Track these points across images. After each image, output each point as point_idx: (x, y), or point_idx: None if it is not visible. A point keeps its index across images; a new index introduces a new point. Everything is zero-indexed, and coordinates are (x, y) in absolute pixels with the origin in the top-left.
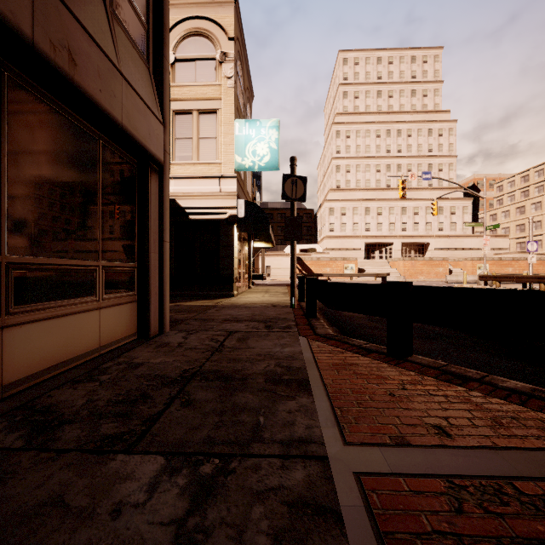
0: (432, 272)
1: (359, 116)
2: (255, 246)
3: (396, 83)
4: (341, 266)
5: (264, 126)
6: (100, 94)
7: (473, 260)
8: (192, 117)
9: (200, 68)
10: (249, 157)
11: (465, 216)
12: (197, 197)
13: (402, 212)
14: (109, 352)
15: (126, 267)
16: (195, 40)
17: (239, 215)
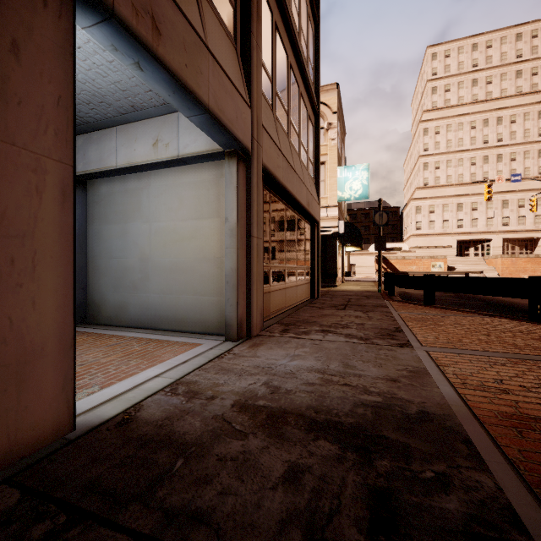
0: (538, 270)
1: (450, 109)
2: (346, 250)
3: (496, 67)
4: (427, 264)
5: (358, 169)
6: (311, 210)
7: None
8: None
9: None
10: (347, 192)
11: None
12: None
13: (503, 206)
14: (307, 300)
15: (308, 268)
16: None
17: (340, 231)
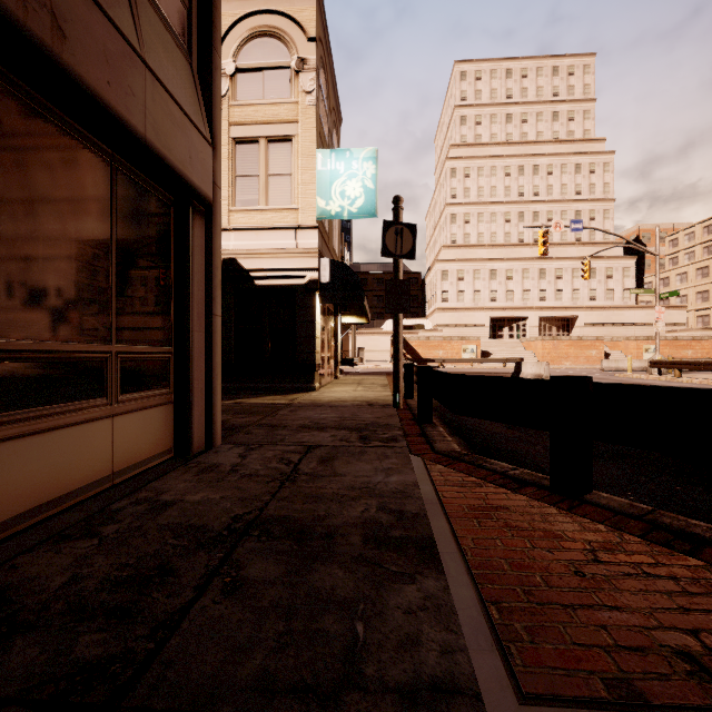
0: (581, 357)
1: (482, 148)
2: (343, 322)
3: (532, 104)
4: (457, 347)
5: (356, 157)
6: (109, 89)
7: (638, 339)
8: (259, 146)
9: (269, 80)
10: (335, 201)
11: (626, 281)
12: (266, 256)
13: (540, 275)
14: (128, 480)
15: (156, 353)
16: (263, 42)
17: (322, 279)
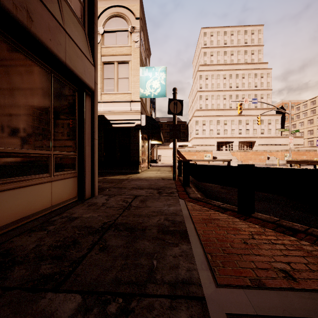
0: (257, 159)
1: (213, 66)
2: (151, 143)
3: (235, 47)
4: (202, 155)
5: (157, 70)
6: (50, 42)
7: (282, 151)
8: (114, 65)
9: (119, 36)
10: (148, 89)
11: (277, 125)
12: (117, 114)
13: (239, 123)
14: (58, 209)
15: (70, 155)
16: (116, 19)
17: (142, 124)
